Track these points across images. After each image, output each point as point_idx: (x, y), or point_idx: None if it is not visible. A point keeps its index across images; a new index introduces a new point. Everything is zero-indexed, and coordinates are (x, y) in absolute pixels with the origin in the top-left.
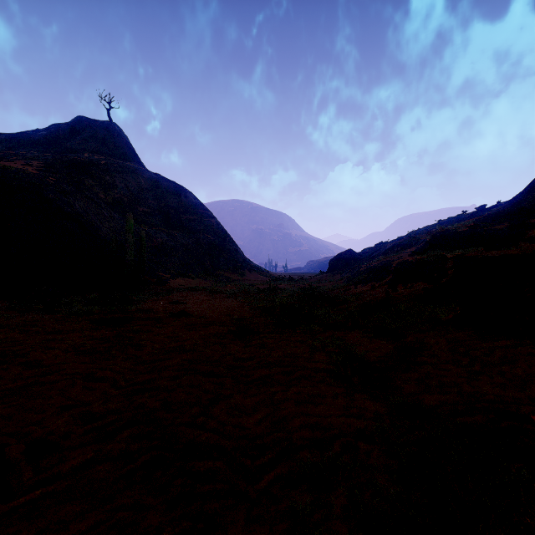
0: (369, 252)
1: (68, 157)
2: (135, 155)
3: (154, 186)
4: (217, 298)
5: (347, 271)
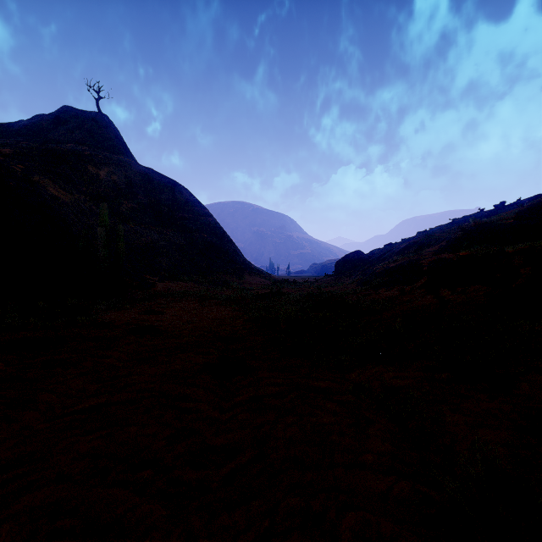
0: (378, 253)
1: (45, 146)
2: (125, 148)
3: (145, 181)
4: (206, 306)
5: (356, 273)
